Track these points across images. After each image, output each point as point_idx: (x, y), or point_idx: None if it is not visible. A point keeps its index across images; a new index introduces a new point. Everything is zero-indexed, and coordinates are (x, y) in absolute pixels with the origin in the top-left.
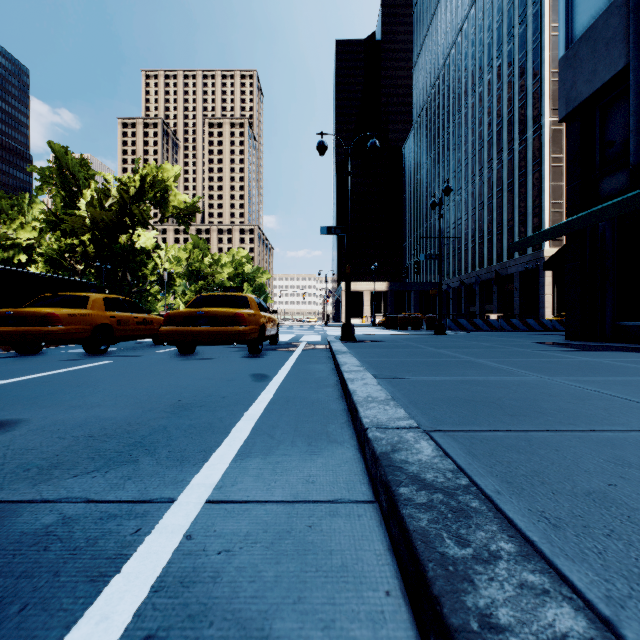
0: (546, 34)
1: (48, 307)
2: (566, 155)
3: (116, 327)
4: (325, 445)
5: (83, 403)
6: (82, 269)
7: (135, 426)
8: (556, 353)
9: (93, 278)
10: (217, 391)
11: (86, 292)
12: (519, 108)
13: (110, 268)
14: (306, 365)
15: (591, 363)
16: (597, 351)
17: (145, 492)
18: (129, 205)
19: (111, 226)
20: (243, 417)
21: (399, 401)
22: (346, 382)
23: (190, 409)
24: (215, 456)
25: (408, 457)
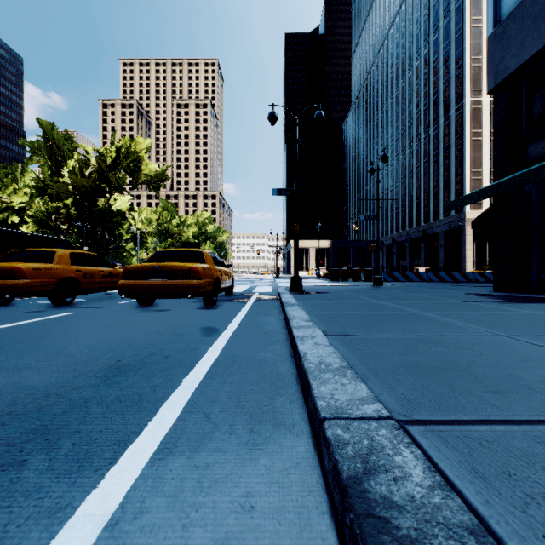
0: (467, 26)
1: (16, 261)
2: (494, 123)
3: (82, 280)
4: (270, 432)
5: (13, 364)
6: (66, 228)
7: (52, 399)
8: (494, 305)
9: (75, 236)
10: (162, 348)
11: (55, 248)
12: (444, 90)
13: (90, 228)
14: (256, 317)
15: (536, 317)
16: (531, 303)
17: (0, 536)
18: (106, 173)
19: (91, 191)
20: (180, 385)
21: (356, 368)
22: (295, 341)
23: (125, 373)
24: (128, 453)
25: (392, 490)
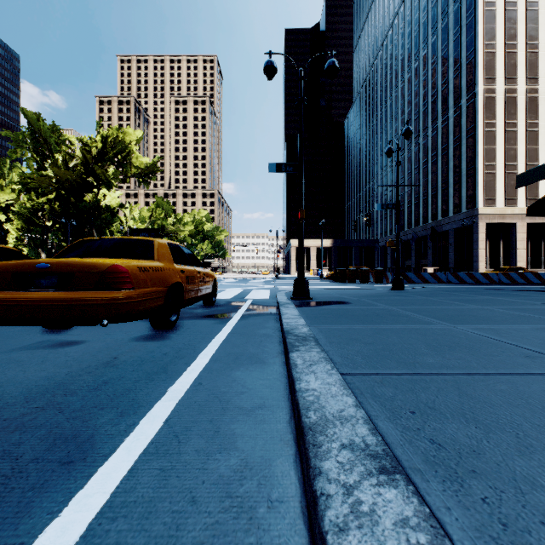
0: (480, 9)
1: None
2: None
3: None
4: None
5: None
6: (50, 226)
7: None
8: None
9: (60, 234)
10: None
11: None
12: (453, 79)
13: (75, 224)
14: (229, 372)
15: None
16: None
17: None
18: (92, 165)
19: (76, 185)
20: None
21: None
22: None
23: None
24: None
25: None
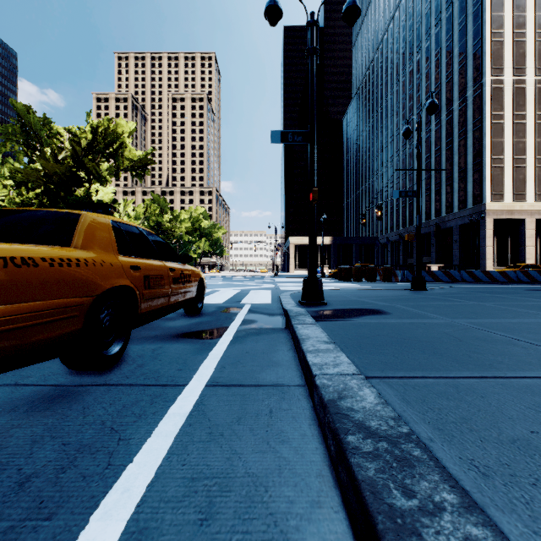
0: None
1: None
2: None
3: None
4: None
5: None
6: None
7: None
8: None
9: None
10: None
11: None
12: (458, 70)
13: None
14: None
15: None
16: None
17: None
18: (81, 157)
19: (65, 179)
20: None
21: None
22: None
23: None
24: None
25: None
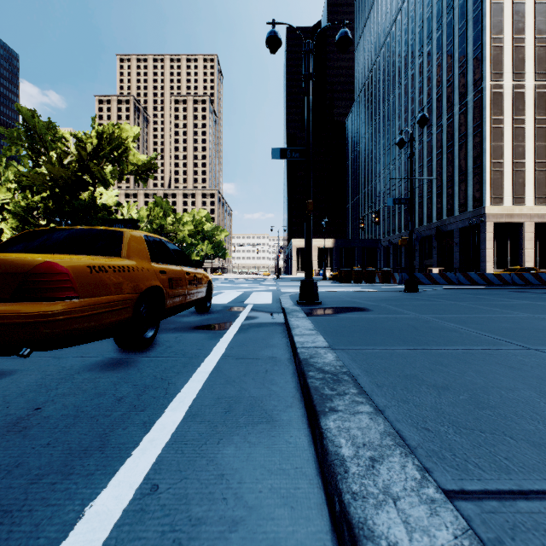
0: (487, 2)
1: None
2: None
3: None
4: None
5: None
6: (45, 225)
7: None
8: None
9: None
10: None
11: None
12: (459, 74)
13: (70, 223)
14: (213, 449)
15: None
16: None
17: None
18: (87, 162)
19: (70, 183)
20: None
21: None
22: None
23: None
24: None
25: None
